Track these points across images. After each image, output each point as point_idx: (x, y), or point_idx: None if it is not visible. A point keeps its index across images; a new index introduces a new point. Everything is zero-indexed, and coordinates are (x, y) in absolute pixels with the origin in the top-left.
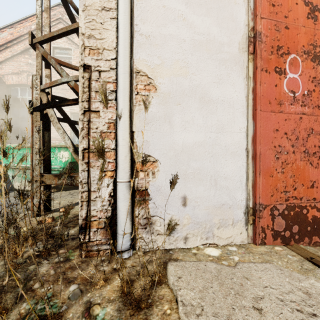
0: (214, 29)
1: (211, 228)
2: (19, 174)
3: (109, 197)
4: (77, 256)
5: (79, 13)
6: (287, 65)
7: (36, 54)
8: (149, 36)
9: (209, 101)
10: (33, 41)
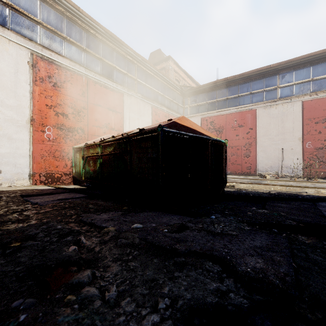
0: (15, 115)
1: (13, 181)
2: None
3: None
4: None
5: None
6: (46, 129)
7: None
8: None
9: (12, 139)
10: None
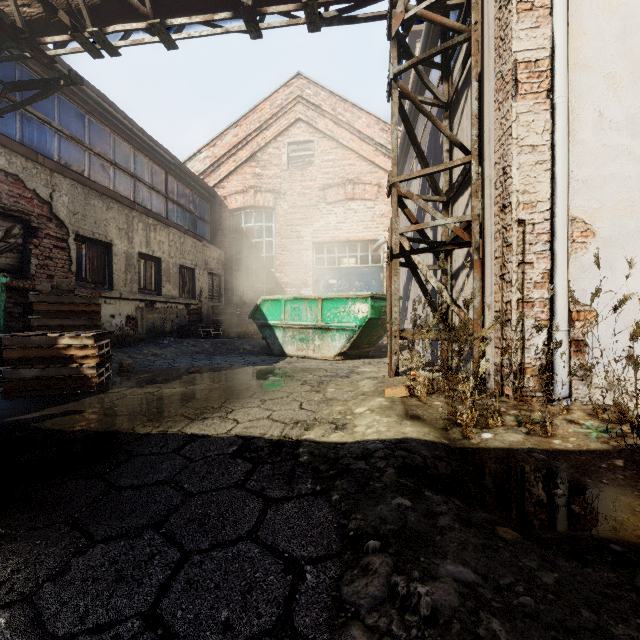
0: None
1: None
2: (292, 335)
3: (543, 346)
4: (510, 400)
5: (513, 172)
6: None
7: (392, 194)
8: (586, 180)
9: None
10: (392, 180)
